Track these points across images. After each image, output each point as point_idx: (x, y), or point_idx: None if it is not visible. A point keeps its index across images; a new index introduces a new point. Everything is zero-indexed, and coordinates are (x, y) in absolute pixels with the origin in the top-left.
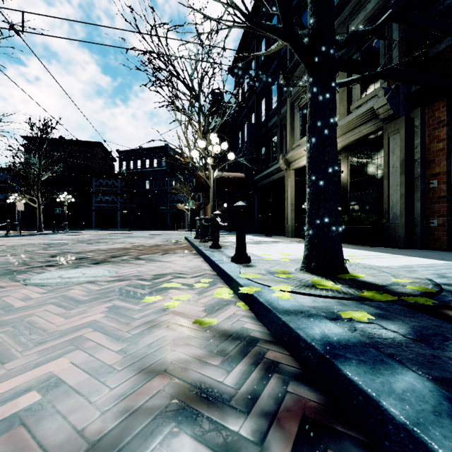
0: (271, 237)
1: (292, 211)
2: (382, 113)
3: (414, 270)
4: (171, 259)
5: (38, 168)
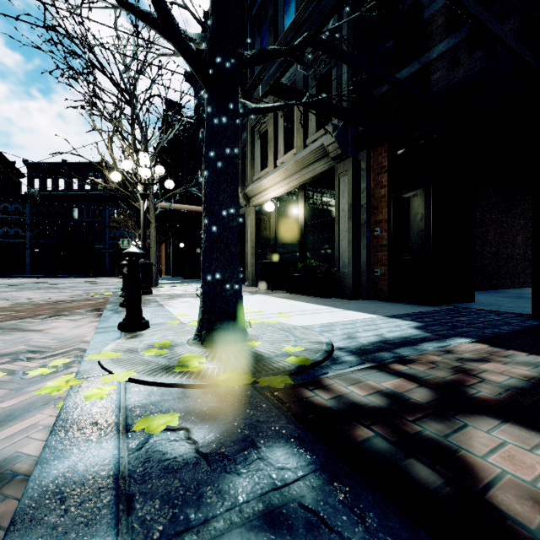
0: None
1: (252, 255)
2: (332, 151)
3: (331, 329)
4: (49, 326)
5: None
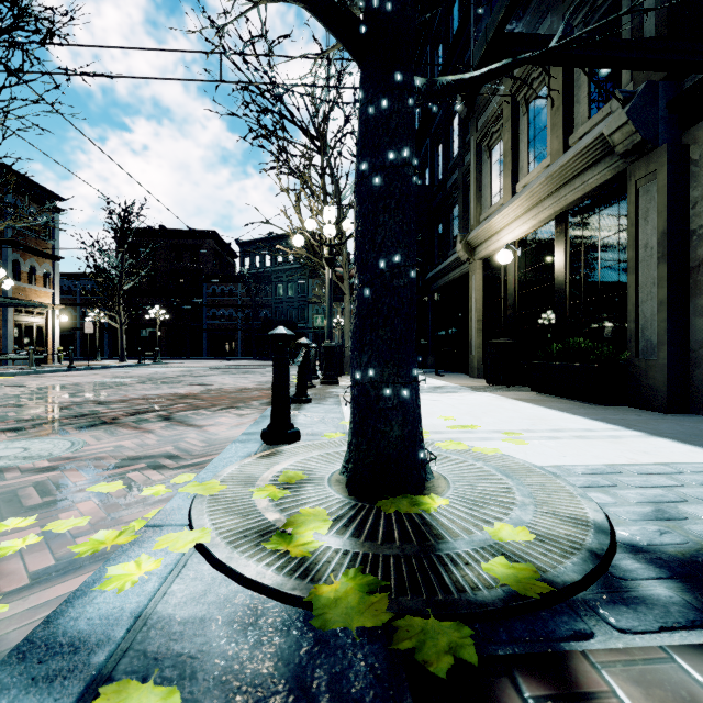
0: (442, 377)
1: (478, 332)
2: (620, 142)
3: (612, 483)
4: (213, 421)
5: (120, 272)
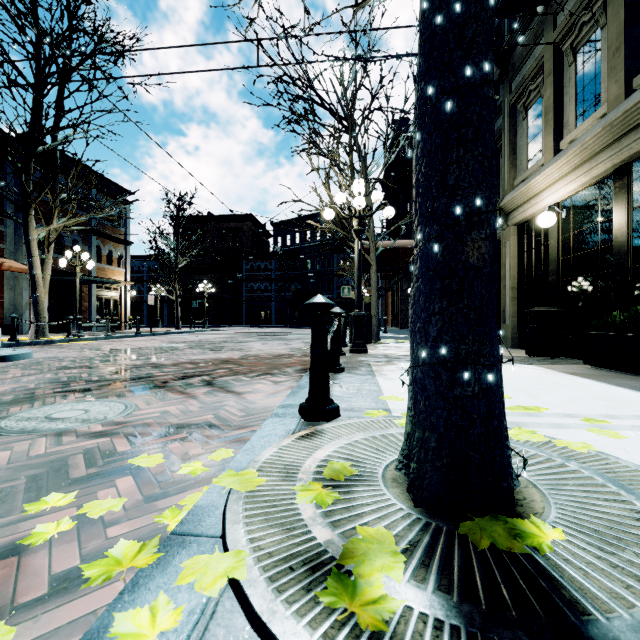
0: None
1: (512, 300)
2: None
3: None
4: (251, 388)
5: (175, 253)
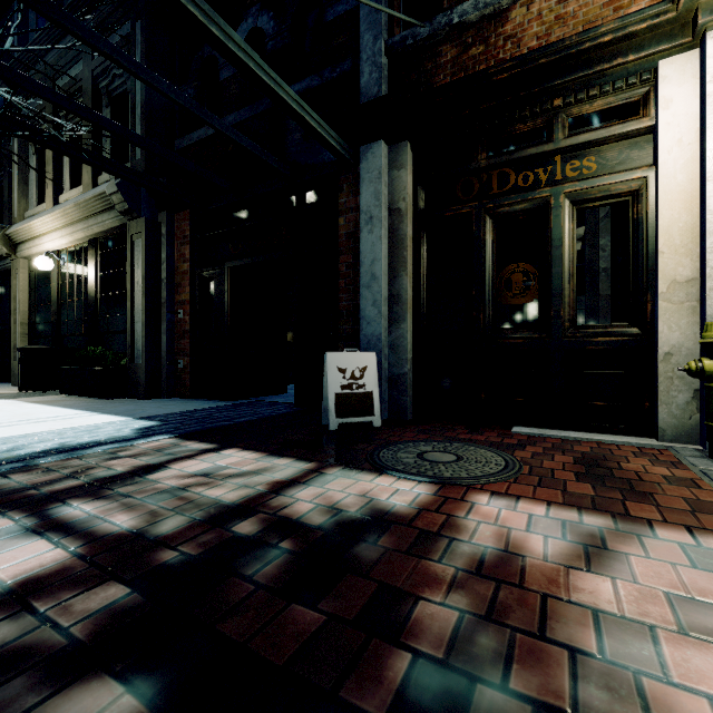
0: None
1: (22, 336)
2: (117, 203)
3: (5, 443)
4: None
5: None
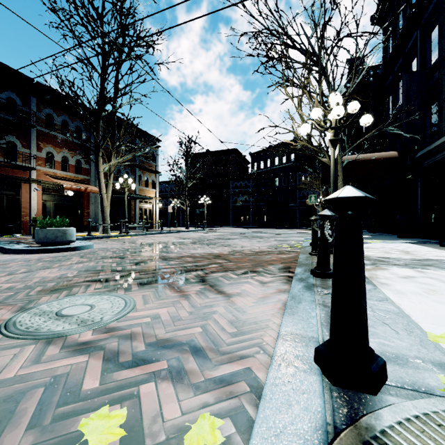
0: None
1: None
2: None
3: None
4: (239, 289)
5: (186, 177)
